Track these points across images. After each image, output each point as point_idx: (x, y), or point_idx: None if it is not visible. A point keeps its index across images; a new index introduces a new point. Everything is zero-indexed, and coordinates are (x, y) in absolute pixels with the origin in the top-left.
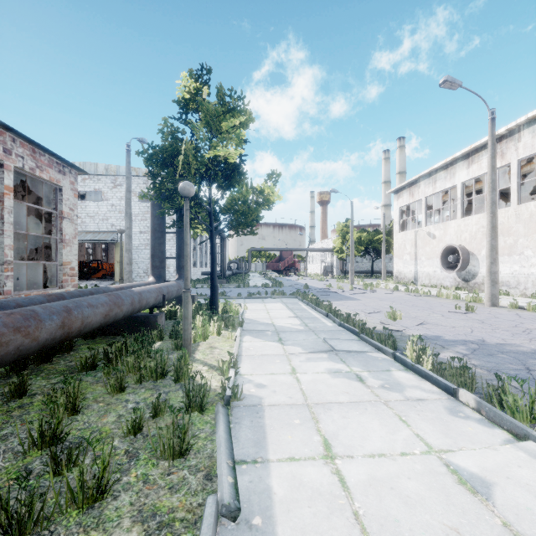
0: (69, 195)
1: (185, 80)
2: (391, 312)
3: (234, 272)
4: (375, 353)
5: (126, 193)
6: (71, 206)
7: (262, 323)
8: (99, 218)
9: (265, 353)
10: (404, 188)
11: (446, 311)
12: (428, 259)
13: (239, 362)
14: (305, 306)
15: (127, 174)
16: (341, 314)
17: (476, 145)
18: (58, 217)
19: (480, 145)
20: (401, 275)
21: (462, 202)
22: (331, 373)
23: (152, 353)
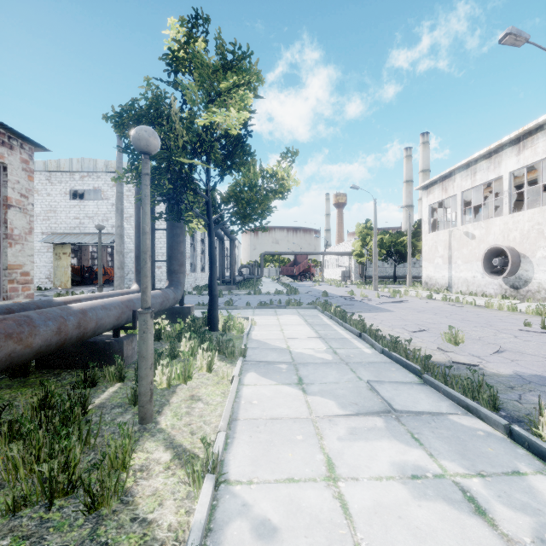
0: (20, 177)
1: (174, 30)
2: (451, 334)
3: (246, 277)
4: (463, 416)
5: (117, 186)
6: (23, 191)
7: (274, 348)
8: (98, 218)
9: (276, 413)
10: (435, 183)
11: (515, 330)
12: (465, 262)
13: (230, 438)
14: (328, 321)
15: (118, 164)
16: (381, 336)
17: (530, 126)
18: (1, 205)
19: (535, 126)
20: (432, 280)
21: (510, 195)
22: (406, 479)
23: (61, 434)
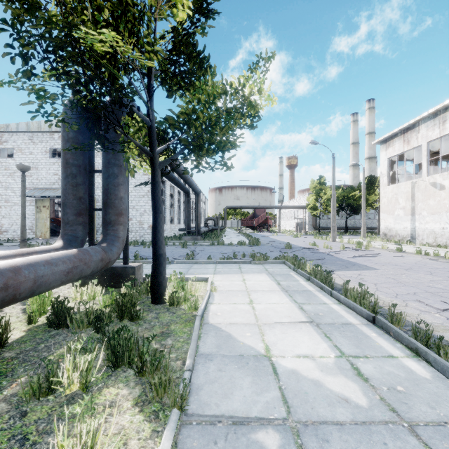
0: None
1: None
2: None
3: (211, 228)
4: None
5: None
6: None
7: (243, 358)
8: None
9: None
10: (395, 136)
11: None
12: (432, 214)
13: None
14: (306, 284)
15: None
16: (430, 333)
17: None
18: None
19: None
20: (391, 232)
21: None
22: None
23: None
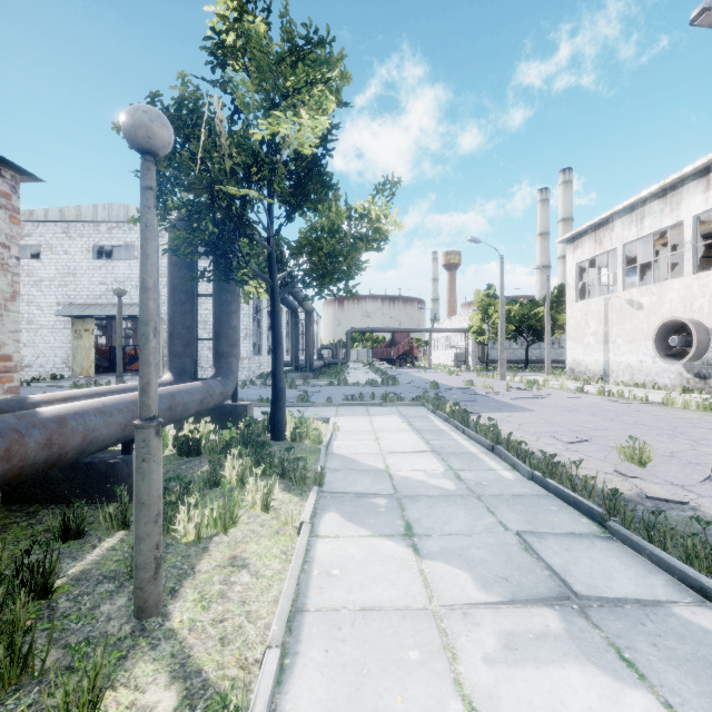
0: None
1: (221, 5)
2: (633, 448)
3: (328, 362)
4: (699, 608)
5: None
6: (2, 238)
7: (365, 470)
8: (131, 284)
9: (371, 596)
10: (585, 234)
11: None
12: (629, 342)
13: (289, 656)
14: (442, 425)
15: None
16: (527, 451)
17: None
18: None
19: None
20: (580, 366)
21: (694, 248)
22: None
23: None
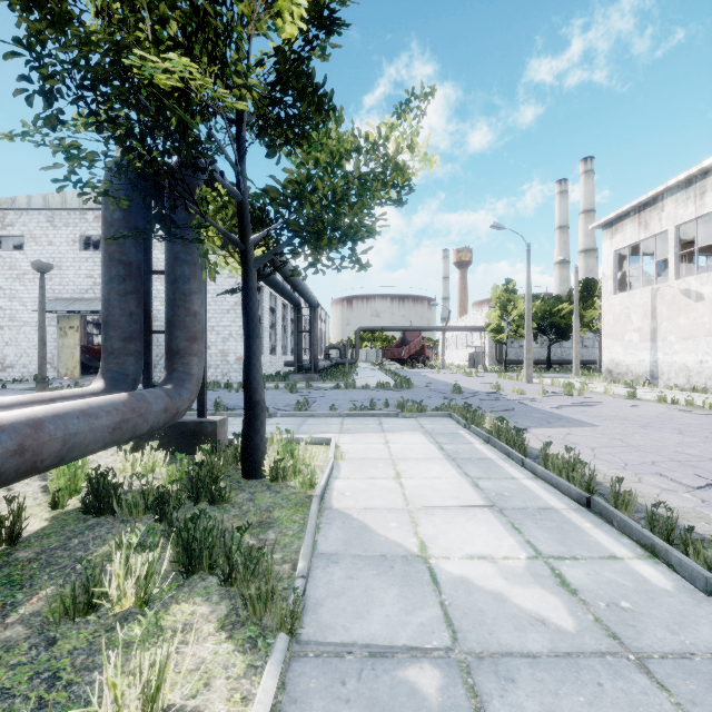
0: None
1: None
2: None
3: (335, 362)
4: None
5: None
6: None
7: (386, 559)
8: None
9: None
10: (625, 216)
11: None
12: (684, 339)
13: None
14: (484, 449)
15: None
16: (673, 522)
17: None
18: None
19: None
20: (620, 367)
21: None
22: None
23: None
